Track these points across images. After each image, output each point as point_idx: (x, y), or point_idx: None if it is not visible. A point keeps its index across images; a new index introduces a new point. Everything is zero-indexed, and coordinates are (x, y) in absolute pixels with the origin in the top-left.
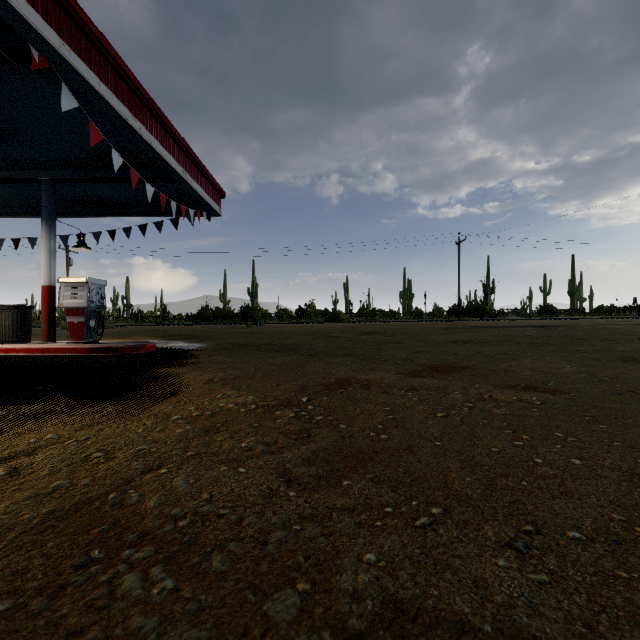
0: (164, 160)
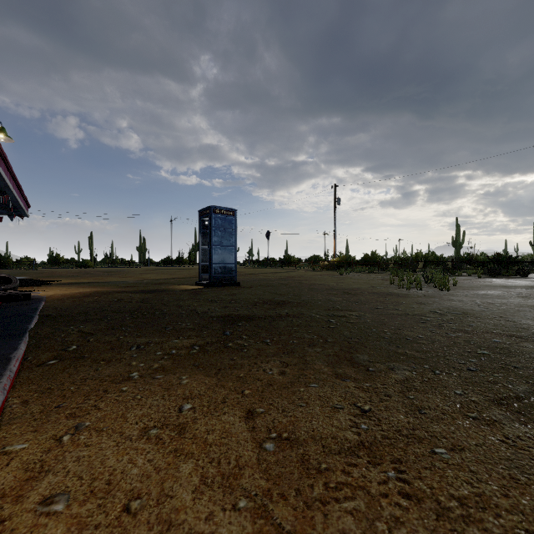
0: (22, 208)
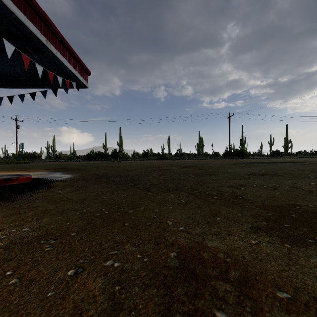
0: (22, 22)
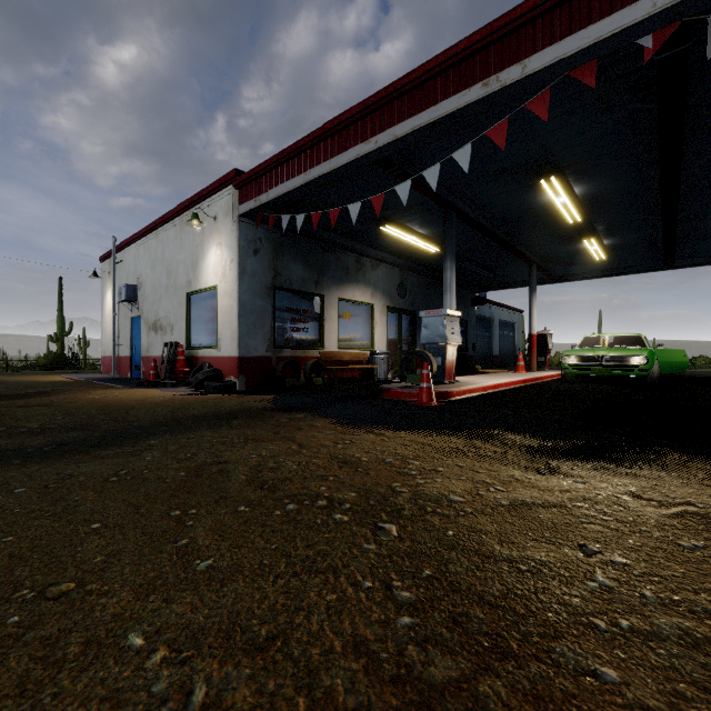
0: None
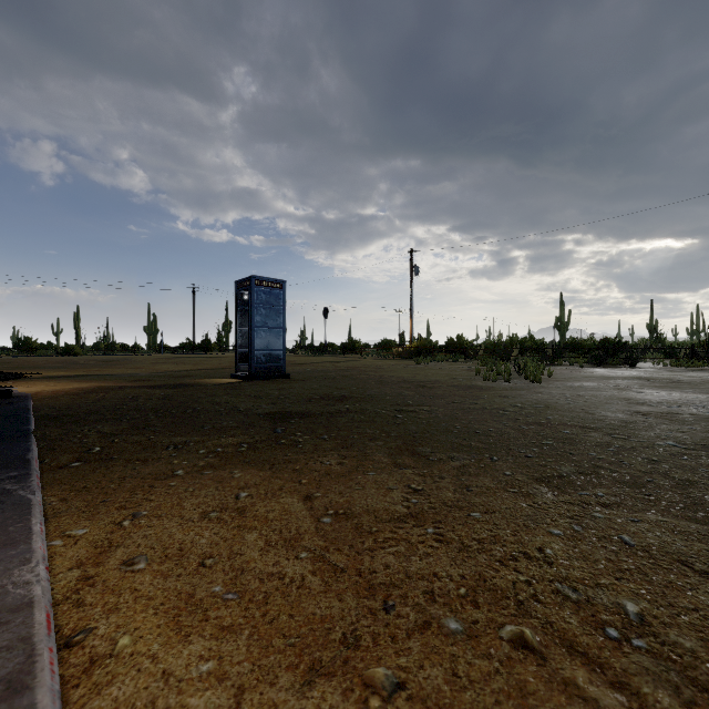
0: None
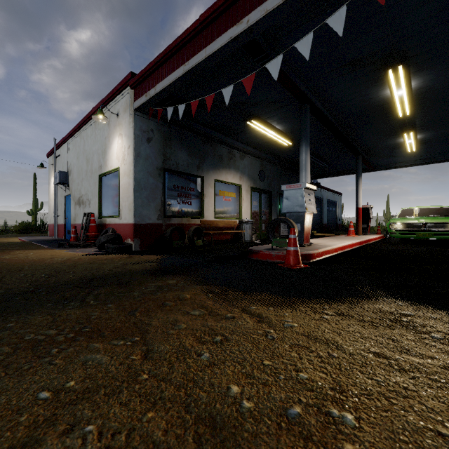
0: None
